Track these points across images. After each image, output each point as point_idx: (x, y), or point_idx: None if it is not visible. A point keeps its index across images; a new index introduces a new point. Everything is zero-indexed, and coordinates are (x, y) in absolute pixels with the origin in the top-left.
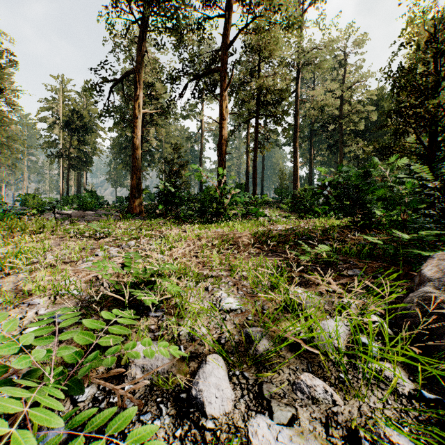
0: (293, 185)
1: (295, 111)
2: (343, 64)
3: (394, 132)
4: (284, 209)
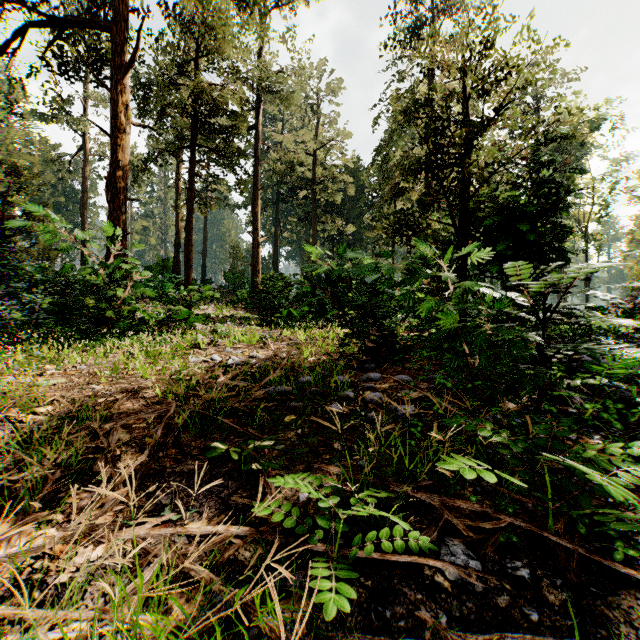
0: (253, 270)
1: (255, 158)
2: (318, 112)
3: (421, 201)
4: (238, 305)
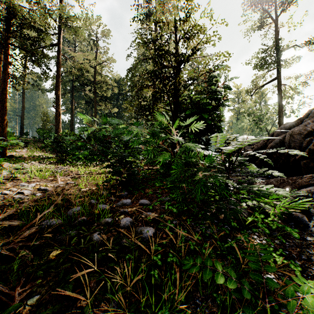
0: (56, 128)
1: (57, 62)
2: (97, 45)
3: (154, 94)
4: (45, 149)
